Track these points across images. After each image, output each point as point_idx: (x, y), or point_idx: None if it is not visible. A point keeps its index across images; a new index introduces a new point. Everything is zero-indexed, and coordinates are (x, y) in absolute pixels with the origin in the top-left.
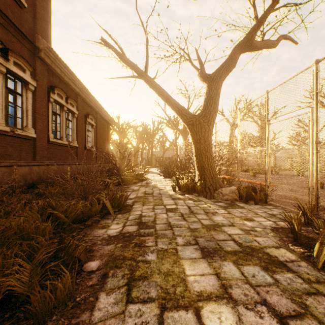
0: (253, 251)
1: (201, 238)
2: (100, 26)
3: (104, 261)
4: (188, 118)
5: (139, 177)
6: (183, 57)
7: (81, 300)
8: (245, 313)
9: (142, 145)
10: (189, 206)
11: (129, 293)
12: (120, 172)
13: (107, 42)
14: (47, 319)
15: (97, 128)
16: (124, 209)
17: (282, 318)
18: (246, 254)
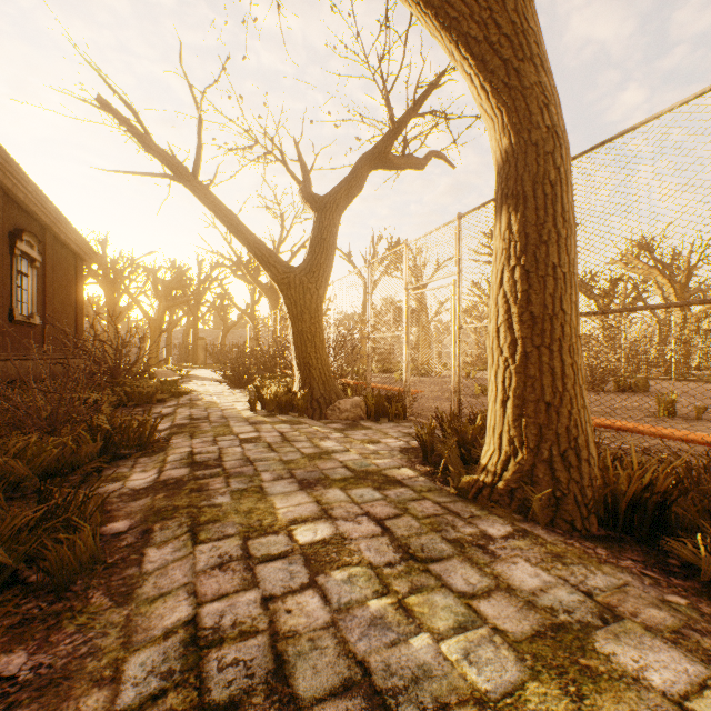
0: (368, 474)
1: (300, 470)
2: (93, 66)
3: (140, 518)
4: (280, 272)
5: (171, 389)
6: (270, 154)
7: (117, 561)
8: (343, 524)
9: (170, 314)
10: (282, 432)
11: (195, 538)
12: (117, 378)
13: (111, 107)
14: (70, 585)
15: (45, 267)
16: (153, 448)
17: (380, 521)
18: (359, 478)
